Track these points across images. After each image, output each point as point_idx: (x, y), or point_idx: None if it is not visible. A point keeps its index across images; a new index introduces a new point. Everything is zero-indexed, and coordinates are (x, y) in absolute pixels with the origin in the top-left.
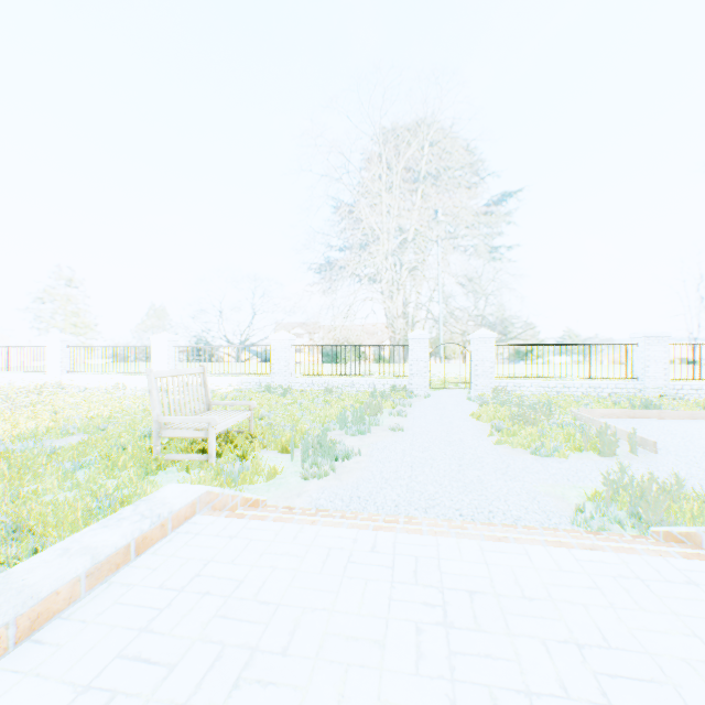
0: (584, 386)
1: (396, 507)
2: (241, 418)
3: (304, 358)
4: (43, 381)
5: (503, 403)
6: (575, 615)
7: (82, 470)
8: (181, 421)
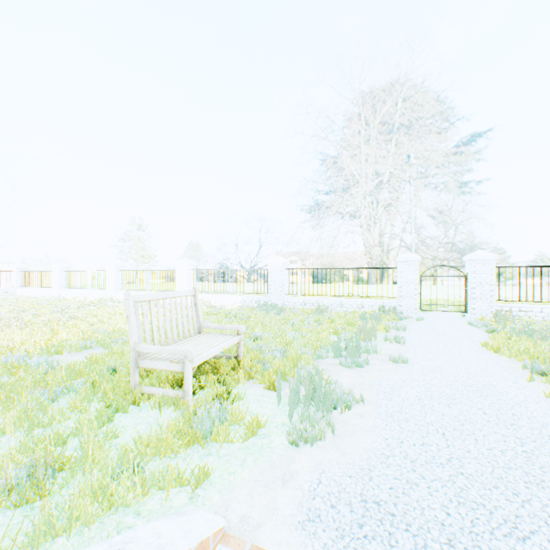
0: None
1: (450, 547)
2: (228, 344)
3: (296, 280)
4: (104, 296)
5: (519, 332)
6: None
7: (65, 396)
8: (157, 351)
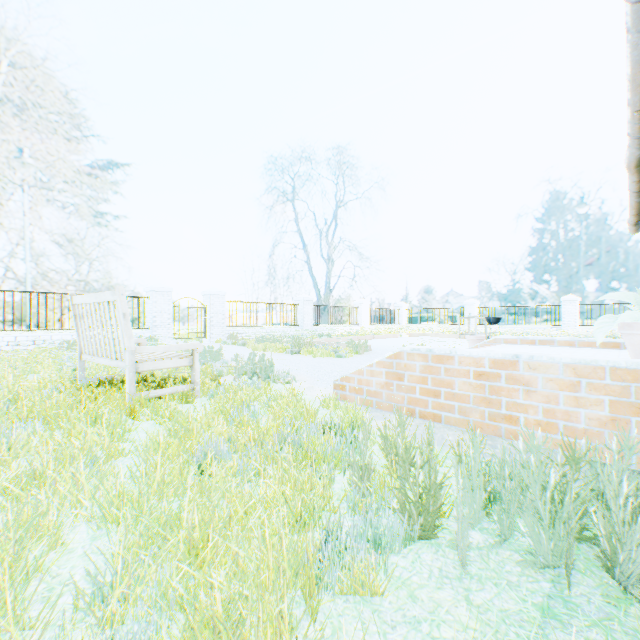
0: (277, 331)
1: None
2: None
3: None
4: None
5: (260, 342)
6: (519, 350)
7: None
8: (165, 350)
